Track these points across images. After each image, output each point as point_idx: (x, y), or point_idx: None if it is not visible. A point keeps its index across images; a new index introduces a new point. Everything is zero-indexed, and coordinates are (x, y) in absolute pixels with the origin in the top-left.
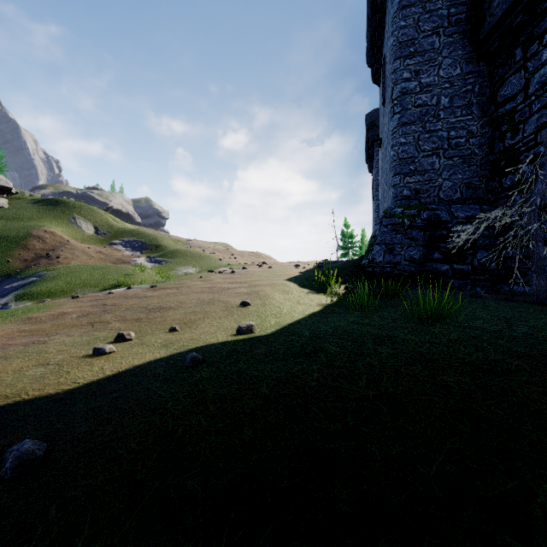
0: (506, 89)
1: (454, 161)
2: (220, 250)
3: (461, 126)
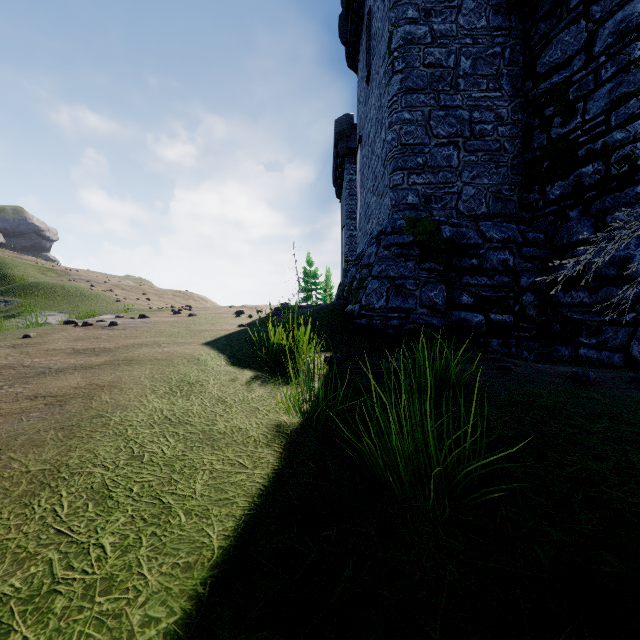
0: (553, 52)
1: (478, 156)
2: (126, 287)
3: (487, 105)
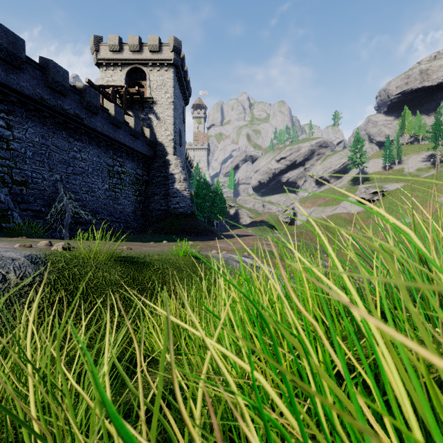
0: None
1: None
2: None
3: None
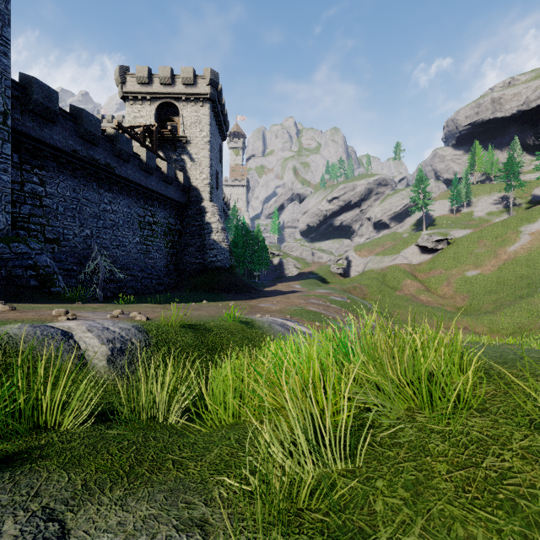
0: None
1: None
2: None
3: None
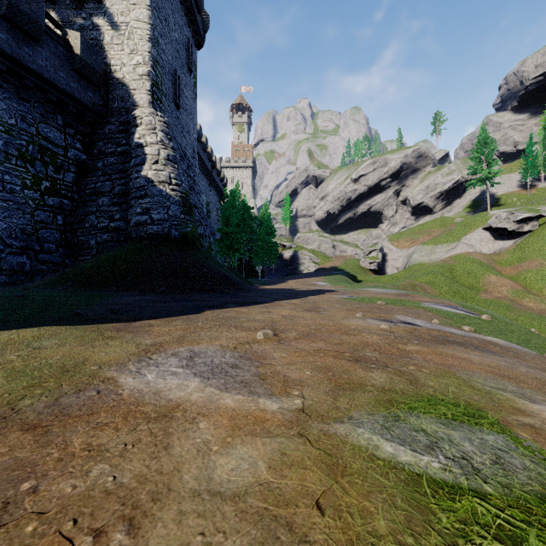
0: None
1: None
2: None
3: None
